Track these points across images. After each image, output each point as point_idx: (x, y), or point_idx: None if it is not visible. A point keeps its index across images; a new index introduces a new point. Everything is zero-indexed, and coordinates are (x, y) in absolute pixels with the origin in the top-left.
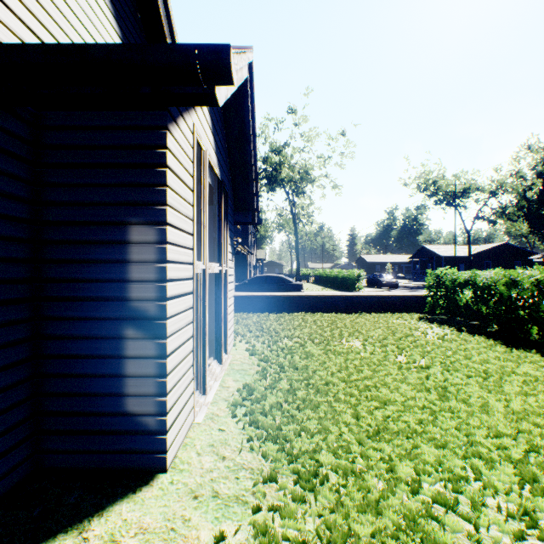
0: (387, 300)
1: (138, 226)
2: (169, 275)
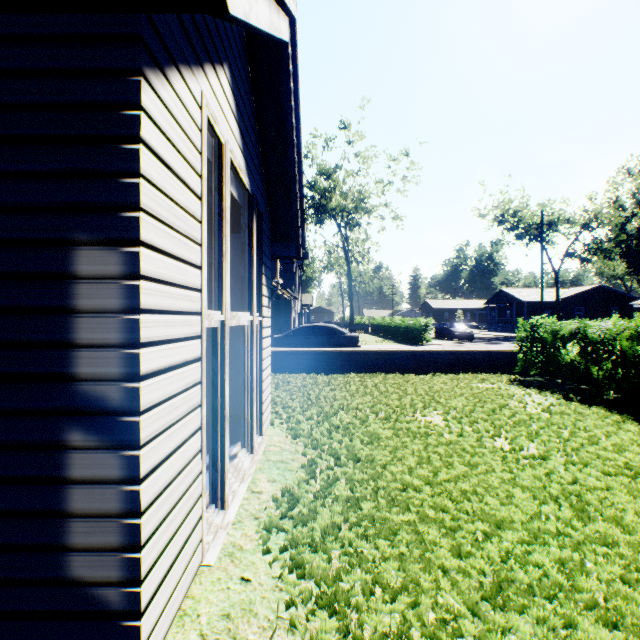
0: (466, 357)
1: (91, 248)
2: (147, 335)
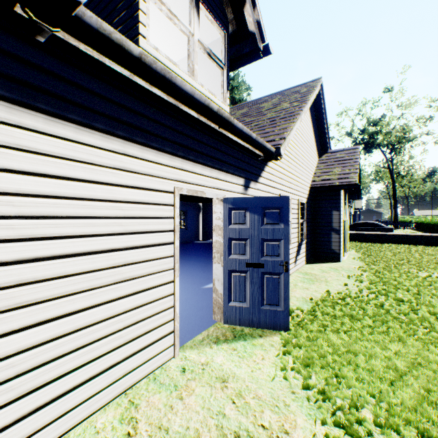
0: None
1: (334, 211)
2: (341, 221)
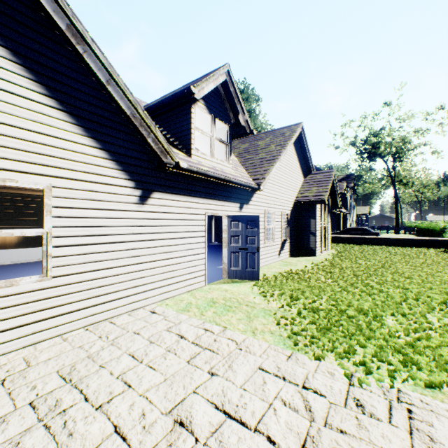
0: (428, 242)
1: (312, 219)
2: (316, 227)
